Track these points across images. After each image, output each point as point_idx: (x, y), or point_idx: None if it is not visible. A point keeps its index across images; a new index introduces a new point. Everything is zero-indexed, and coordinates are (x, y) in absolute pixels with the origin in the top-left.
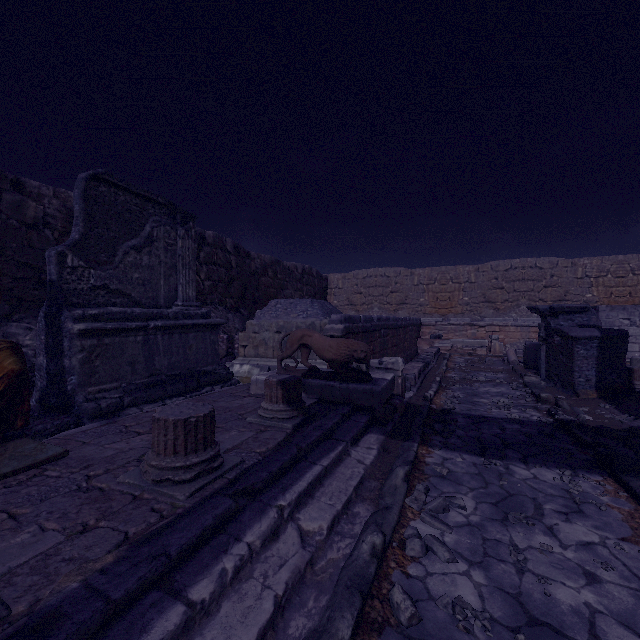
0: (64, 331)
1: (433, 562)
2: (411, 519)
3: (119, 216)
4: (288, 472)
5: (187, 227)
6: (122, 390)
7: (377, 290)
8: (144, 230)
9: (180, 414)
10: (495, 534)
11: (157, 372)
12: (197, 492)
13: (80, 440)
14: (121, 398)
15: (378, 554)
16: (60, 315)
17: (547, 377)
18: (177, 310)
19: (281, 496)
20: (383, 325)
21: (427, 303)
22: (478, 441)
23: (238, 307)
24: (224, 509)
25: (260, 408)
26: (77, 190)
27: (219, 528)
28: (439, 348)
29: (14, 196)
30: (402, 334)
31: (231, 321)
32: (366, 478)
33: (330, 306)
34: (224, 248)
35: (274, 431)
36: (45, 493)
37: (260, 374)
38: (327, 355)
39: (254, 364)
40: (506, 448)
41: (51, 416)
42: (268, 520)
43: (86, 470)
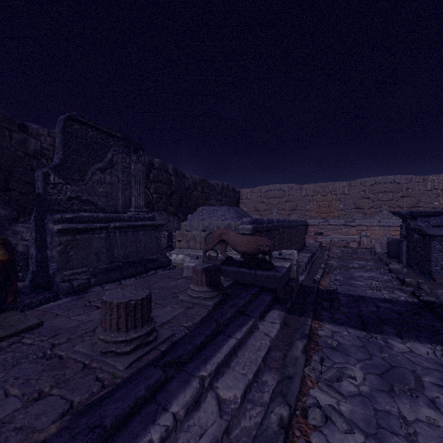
0: (47, 230)
1: (333, 432)
2: (310, 387)
3: (88, 146)
4: (209, 344)
5: (138, 154)
6: (89, 273)
7: (275, 200)
8: (107, 157)
9: (123, 297)
10: (384, 405)
11: (116, 260)
12: (134, 363)
13: (54, 312)
14: (89, 279)
15: (285, 425)
16: (44, 218)
17: (407, 265)
18: (131, 215)
19: (203, 367)
20: (281, 225)
21: (312, 209)
22: (359, 317)
23: (176, 212)
24: (155, 380)
25: (189, 289)
26: (58, 127)
27: (150, 397)
28: (321, 242)
29: (20, 135)
30: (294, 232)
31: (171, 222)
32: (271, 349)
33: (242, 211)
34: (167, 171)
35: (199, 308)
36: (17, 359)
37: (190, 262)
38: (240, 248)
39: (186, 254)
40: (382, 323)
41: (37, 292)
42: (191, 390)
43: (53, 339)
